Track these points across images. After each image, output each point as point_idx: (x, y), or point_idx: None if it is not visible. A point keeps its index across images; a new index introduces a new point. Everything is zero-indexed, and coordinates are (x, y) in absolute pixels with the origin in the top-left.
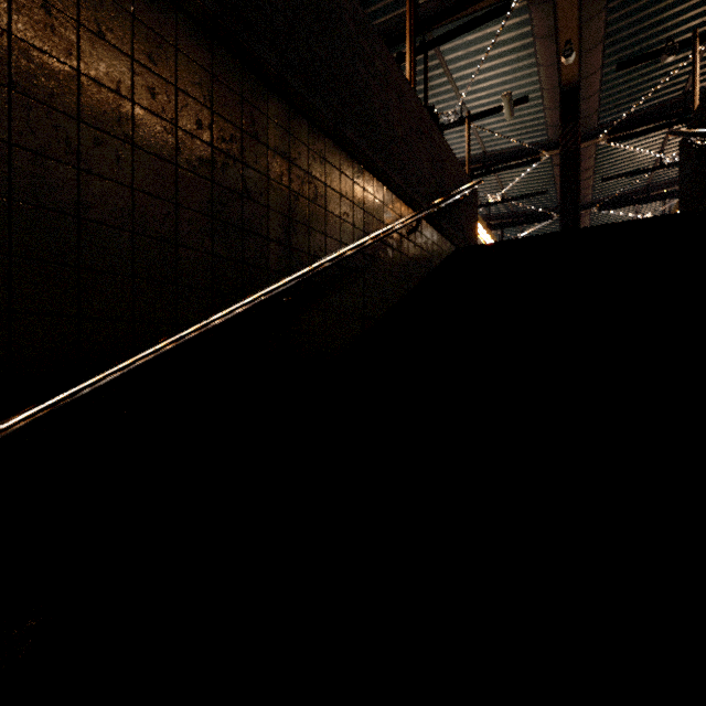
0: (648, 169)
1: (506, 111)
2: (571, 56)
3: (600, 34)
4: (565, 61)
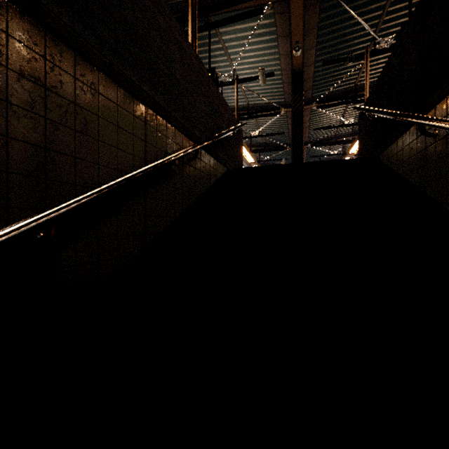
0: (336, 126)
1: (261, 80)
2: (299, 51)
3: (314, 41)
4: (295, 53)
